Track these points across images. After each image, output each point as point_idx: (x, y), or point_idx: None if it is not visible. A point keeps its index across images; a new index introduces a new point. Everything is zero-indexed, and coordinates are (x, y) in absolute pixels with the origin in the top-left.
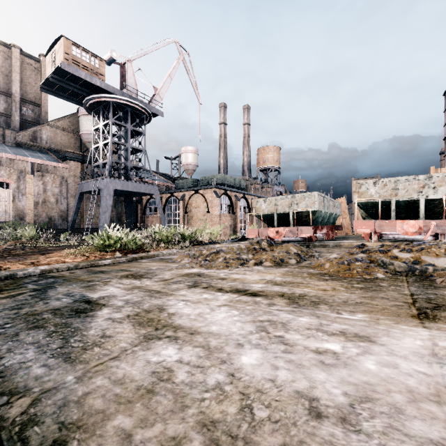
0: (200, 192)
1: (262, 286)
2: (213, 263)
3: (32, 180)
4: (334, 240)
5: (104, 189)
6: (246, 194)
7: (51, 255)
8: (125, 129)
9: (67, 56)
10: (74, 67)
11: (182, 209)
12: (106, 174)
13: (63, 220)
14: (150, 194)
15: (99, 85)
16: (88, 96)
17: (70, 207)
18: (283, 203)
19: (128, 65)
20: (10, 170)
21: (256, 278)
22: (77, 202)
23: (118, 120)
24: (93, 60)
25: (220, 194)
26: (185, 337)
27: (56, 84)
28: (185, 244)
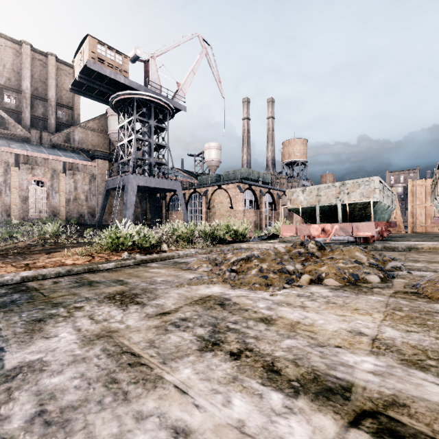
0: (223, 187)
1: (375, 365)
2: (243, 276)
3: (64, 178)
4: (392, 240)
5: (128, 185)
6: (271, 189)
7: (55, 254)
8: (148, 125)
9: (93, 55)
10: (99, 65)
11: (205, 205)
12: (130, 170)
13: (92, 216)
14: (173, 190)
15: (123, 82)
16: (114, 94)
17: (99, 204)
18: (329, 192)
19: (152, 61)
20: (44, 169)
21: (336, 325)
22: (103, 199)
23: (142, 116)
24: (117, 58)
25: (244, 189)
26: None
27: (84, 84)
28: (206, 242)
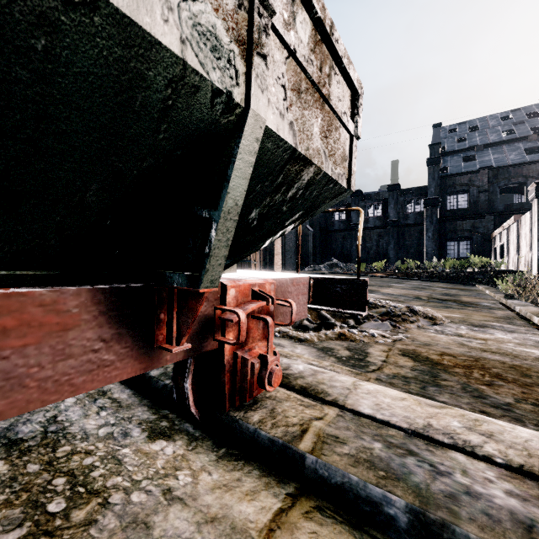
0: None
1: None
2: None
3: None
4: None
5: None
6: None
7: None
8: None
9: None
10: None
11: None
12: None
13: None
14: None
15: None
16: None
17: None
18: None
19: None
20: None
21: None
22: None
23: None
24: None
25: None
26: None
27: None
28: None
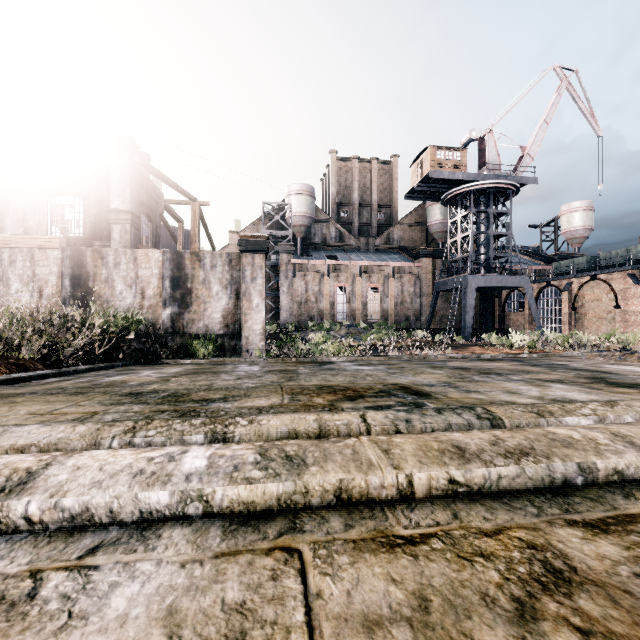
0: (600, 278)
1: None
2: (627, 359)
3: (393, 282)
4: None
5: (466, 287)
6: None
7: (471, 349)
8: (486, 215)
9: (433, 163)
10: (438, 171)
11: (567, 304)
12: (468, 271)
13: (417, 320)
14: (516, 286)
15: (460, 178)
16: (447, 191)
17: (423, 306)
18: None
19: (488, 137)
20: (378, 276)
21: None
22: (433, 301)
23: (477, 205)
24: (454, 155)
25: None
26: (615, 368)
27: (418, 190)
28: (586, 349)
